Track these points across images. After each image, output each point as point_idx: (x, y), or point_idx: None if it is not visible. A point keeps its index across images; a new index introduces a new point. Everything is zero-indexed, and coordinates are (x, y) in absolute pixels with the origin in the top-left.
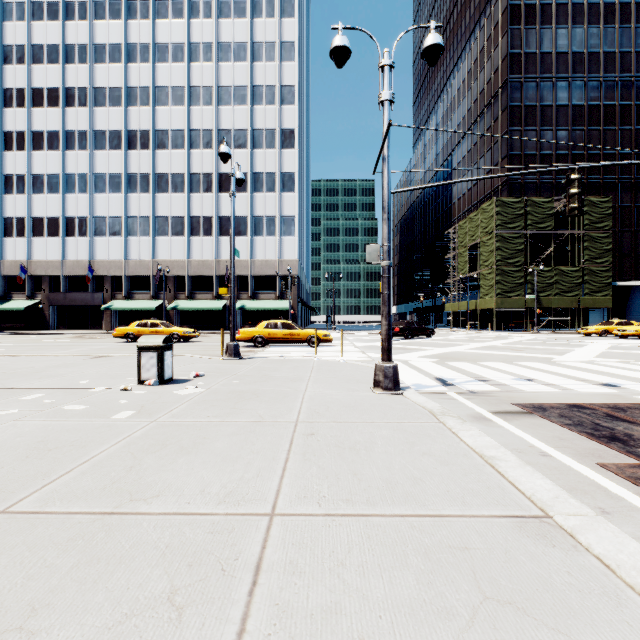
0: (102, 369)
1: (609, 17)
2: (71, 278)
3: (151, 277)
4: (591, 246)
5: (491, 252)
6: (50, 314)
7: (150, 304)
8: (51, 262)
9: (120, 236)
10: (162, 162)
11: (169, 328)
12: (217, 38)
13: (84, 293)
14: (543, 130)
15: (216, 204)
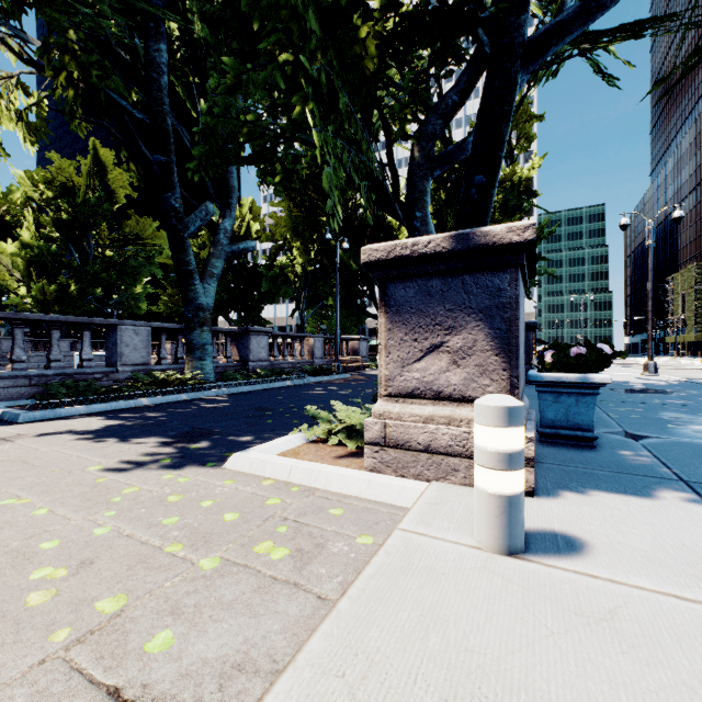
0: None
1: None
2: None
3: None
4: None
5: (692, 301)
6: None
7: None
8: None
9: None
10: None
11: None
12: None
13: None
14: None
15: None
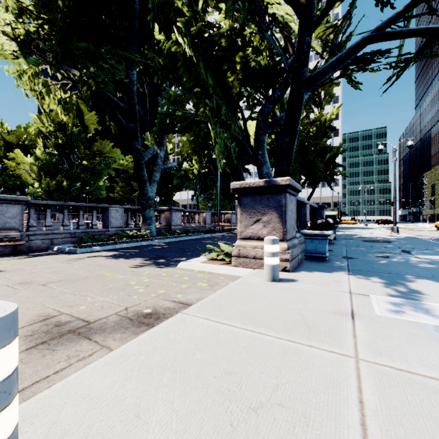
0: None
1: None
2: None
3: None
4: None
5: (438, 189)
6: None
7: None
8: None
9: None
10: None
11: None
12: None
13: None
14: None
15: None
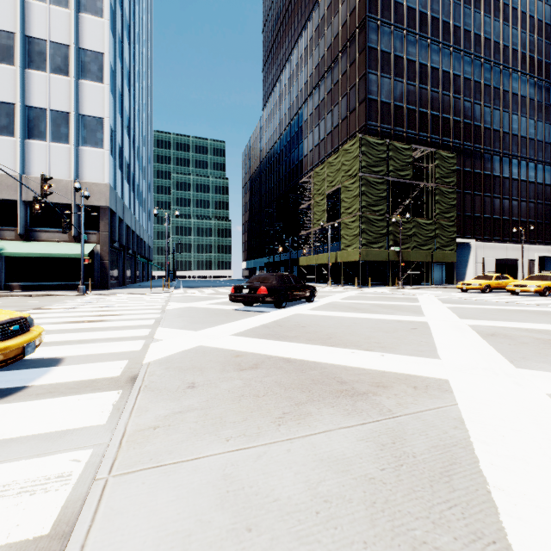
0: None
1: None
2: None
3: None
4: (441, 200)
5: (356, 197)
6: None
7: None
8: None
9: None
10: None
11: None
12: None
13: None
14: (396, 80)
15: None
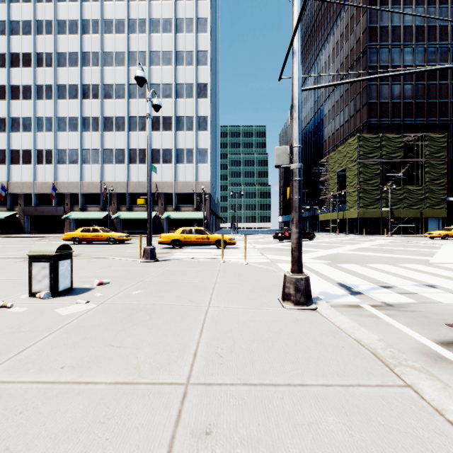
0: (17, 274)
1: None
2: (40, 195)
3: (100, 194)
4: (431, 171)
5: (355, 175)
6: (24, 222)
7: (99, 214)
8: (25, 183)
9: (77, 164)
10: (108, 108)
11: (107, 233)
12: (149, 15)
13: (50, 206)
14: (394, 84)
15: None
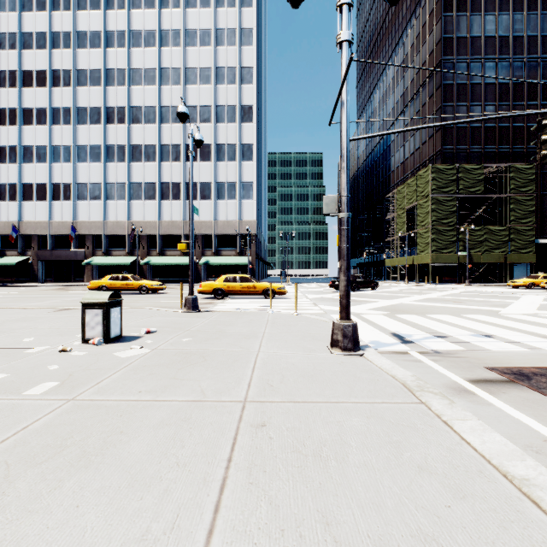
0: (57, 324)
1: (532, 5)
2: (57, 237)
3: (127, 236)
4: (516, 208)
5: (427, 213)
6: (38, 268)
7: (126, 260)
8: (39, 223)
9: (100, 200)
10: (136, 135)
11: (138, 281)
12: (185, 25)
13: (68, 250)
14: (473, 105)
15: (184, 172)
